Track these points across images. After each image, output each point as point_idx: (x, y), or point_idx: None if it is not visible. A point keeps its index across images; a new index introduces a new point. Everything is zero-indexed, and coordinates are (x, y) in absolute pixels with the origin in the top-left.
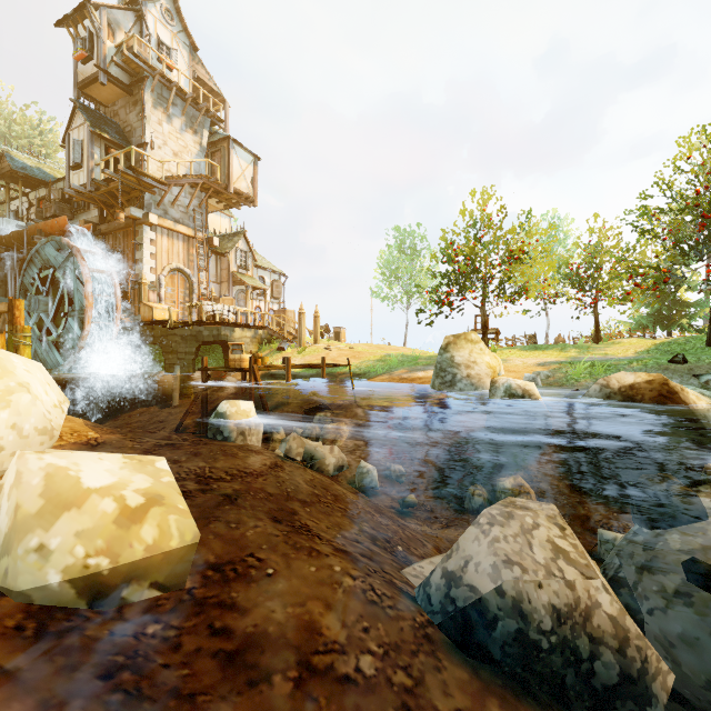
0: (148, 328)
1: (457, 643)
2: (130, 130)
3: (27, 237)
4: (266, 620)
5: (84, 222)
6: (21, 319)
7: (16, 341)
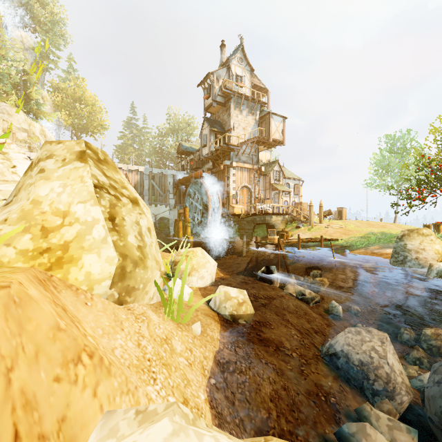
0: (232, 217)
1: (327, 363)
2: (224, 123)
3: (188, 179)
4: (269, 336)
5: (207, 169)
6: (187, 215)
7: (186, 225)
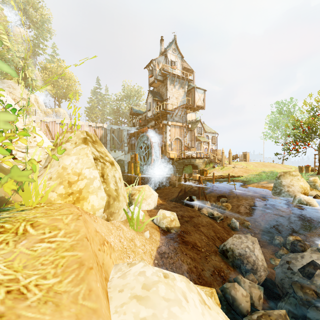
0: (168, 160)
1: (221, 255)
2: (163, 94)
3: (137, 133)
4: (189, 240)
5: (151, 126)
6: (137, 159)
7: (136, 165)
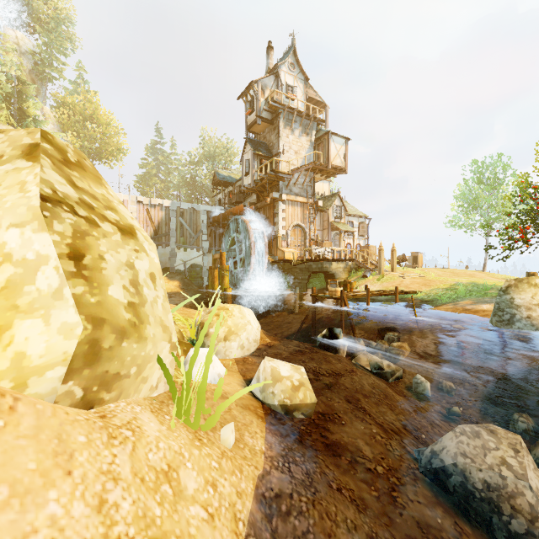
0: (281, 264)
1: (430, 482)
2: (272, 145)
3: (225, 216)
4: (340, 439)
5: (250, 203)
6: (225, 262)
7: (223, 273)
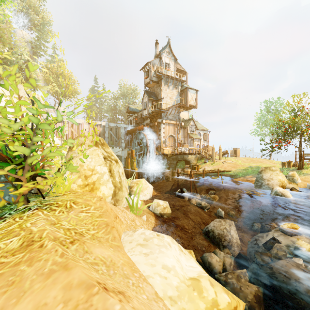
0: (162, 156)
1: (204, 235)
2: (158, 94)
3: (134, 130)
4: (178, 223)
5: (146, 124)
6: (134, 155)
7: (133, 161)
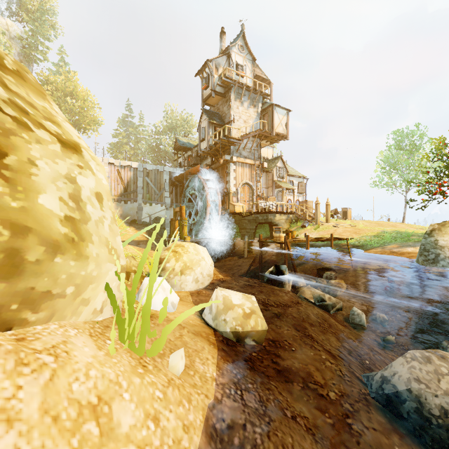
0: (232, 216)
1: (382, 408)
2: (224, 115)
3: (185, 176)
4: (291, 365)
5: (205, 165)
6: (184, 214)
7: (182, 224)
